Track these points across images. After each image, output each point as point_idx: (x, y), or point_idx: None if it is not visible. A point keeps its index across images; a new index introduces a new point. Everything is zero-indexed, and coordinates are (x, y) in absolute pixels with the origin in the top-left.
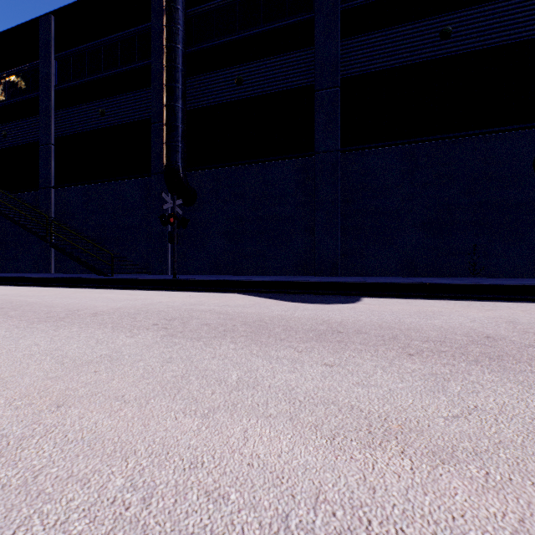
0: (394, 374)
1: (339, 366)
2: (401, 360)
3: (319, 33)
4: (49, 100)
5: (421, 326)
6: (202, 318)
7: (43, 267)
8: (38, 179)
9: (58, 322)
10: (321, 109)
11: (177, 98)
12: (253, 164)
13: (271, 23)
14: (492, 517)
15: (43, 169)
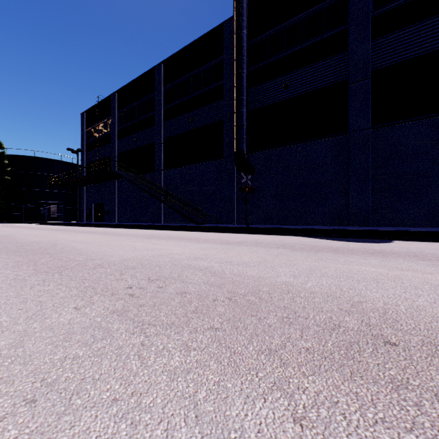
0: (413, 263)
1: (386, 260)
2: (418, 261)
3: (352, 39)
4: (160, 116)
5: (436, 253)
6: (298, 246)
7: (157, 219)
8: (153, 165)
9: (231, 244)
10: (354, 97)
11: (243, 106)
12: (297, 144)
13: (311, 40)
14: (436, 278)
15: (157, 159)
